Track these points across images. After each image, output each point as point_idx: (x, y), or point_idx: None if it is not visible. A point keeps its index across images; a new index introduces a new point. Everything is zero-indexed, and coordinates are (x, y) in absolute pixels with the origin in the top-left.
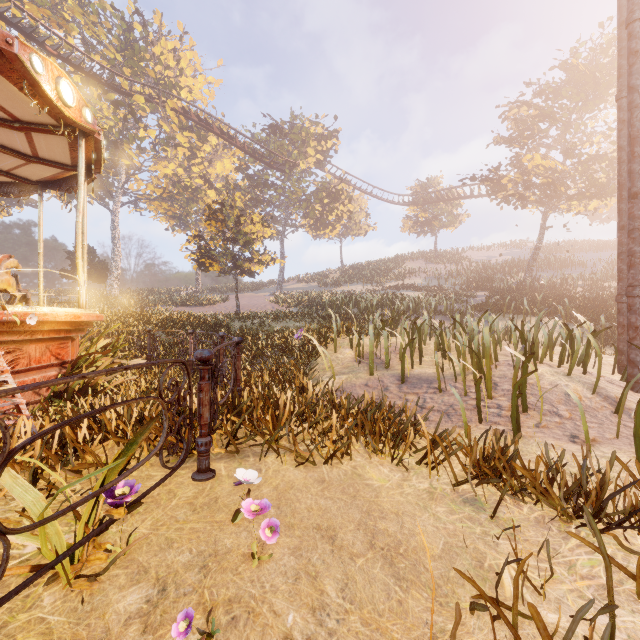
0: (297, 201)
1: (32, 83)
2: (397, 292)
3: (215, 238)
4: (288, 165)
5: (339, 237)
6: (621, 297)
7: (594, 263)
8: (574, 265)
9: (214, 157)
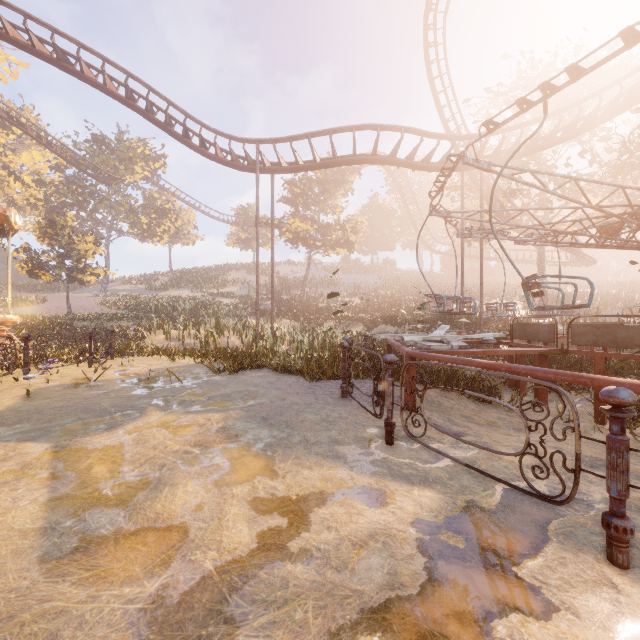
0: (124, 212)
1: (8, 221)
2: (216, 298)
3: (47, 252)
4: (115, 178)
5: (168, 243)
6: (272, 312)
7: (347, 284)
8: (337, 284)
9: (19, 146)
